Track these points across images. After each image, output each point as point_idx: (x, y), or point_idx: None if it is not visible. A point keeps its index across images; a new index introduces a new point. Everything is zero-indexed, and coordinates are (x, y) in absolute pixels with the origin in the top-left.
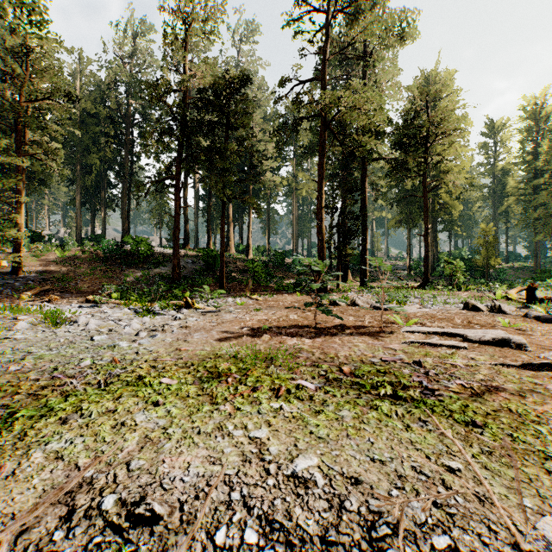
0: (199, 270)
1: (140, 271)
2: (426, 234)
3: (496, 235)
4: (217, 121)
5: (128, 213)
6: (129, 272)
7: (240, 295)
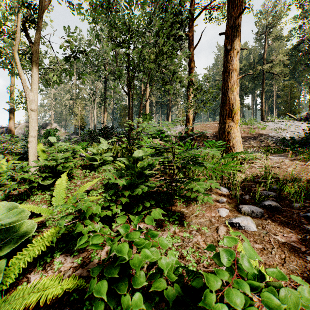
0: None
1: None
2: None
3: None
4: None
5: None
6: None
7: None
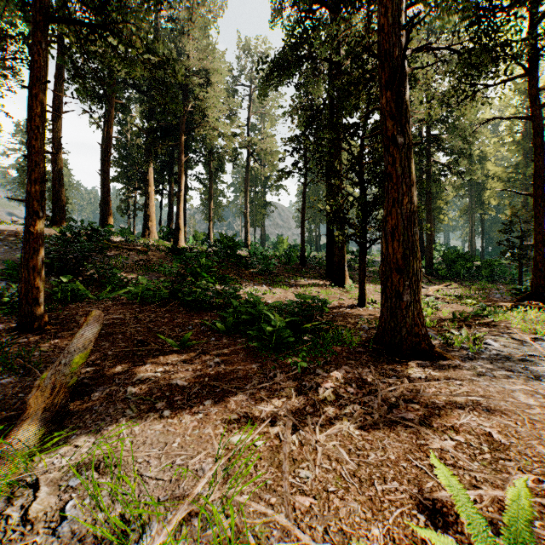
0: None
1: None
2: (541, 191)
3: (472, 228)
4: None
5: None
6: None
7: None
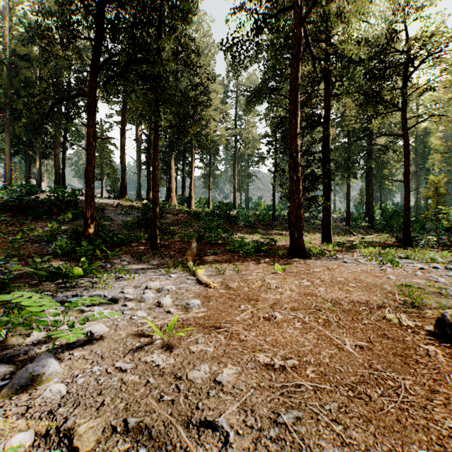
0: (131, 222)
1: (50, 224)
2: (407, 179)
3: (418, 190)
4: (148, 22)
5: (62, 162)
6: (29, 225)
7: (177, 263)
